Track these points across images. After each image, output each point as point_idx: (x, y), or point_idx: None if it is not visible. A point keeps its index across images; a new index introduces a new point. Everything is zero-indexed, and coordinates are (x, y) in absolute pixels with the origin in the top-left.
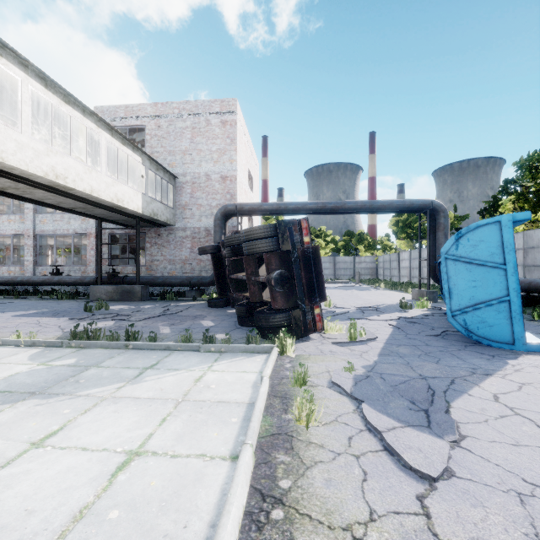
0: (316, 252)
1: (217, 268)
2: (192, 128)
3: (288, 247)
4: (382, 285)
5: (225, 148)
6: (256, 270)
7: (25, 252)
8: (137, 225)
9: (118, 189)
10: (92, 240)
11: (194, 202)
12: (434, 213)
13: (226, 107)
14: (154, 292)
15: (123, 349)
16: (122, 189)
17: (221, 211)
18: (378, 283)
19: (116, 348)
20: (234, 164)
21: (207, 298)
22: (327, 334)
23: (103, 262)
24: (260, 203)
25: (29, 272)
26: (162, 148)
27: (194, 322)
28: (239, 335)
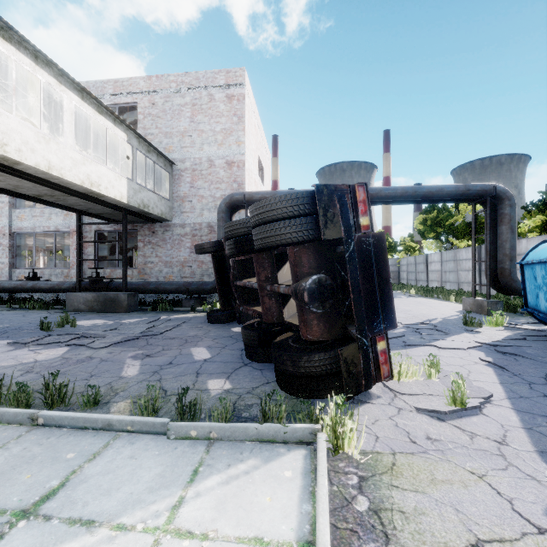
0: (380, 244)
1: (219, 272)
2: (192, 105)
3: (334, 234)
4: (412, 291)
5: (231, 127)
6: (274, 274)
7: (0, 253)
8: (123, 219)
9: (92, 169)
10: (76, 238)
11: (194, 193)
12: (493, 202)
13: (232, 79)
14: (148, 300)
15: (26, 426)
16: (98, 170)
17: (226, 201)
18: (405, 288)
19: (13, 422)
20: (243, 146)
21: (209, 308)
22: (395, 383)
23: (88, 265)
24: (274, 191)
25: (4, 276)
26: (157, 129)
27: (181, 351)
28: (246, 383)
